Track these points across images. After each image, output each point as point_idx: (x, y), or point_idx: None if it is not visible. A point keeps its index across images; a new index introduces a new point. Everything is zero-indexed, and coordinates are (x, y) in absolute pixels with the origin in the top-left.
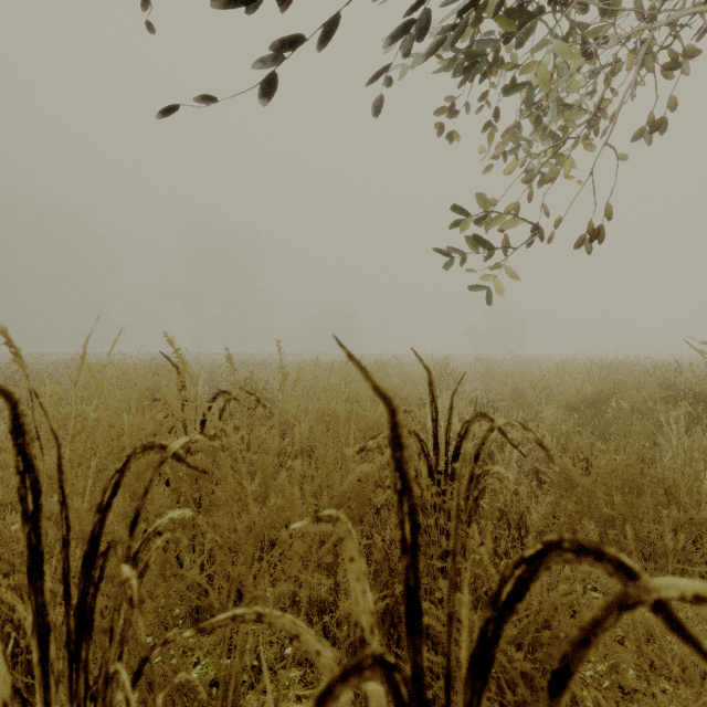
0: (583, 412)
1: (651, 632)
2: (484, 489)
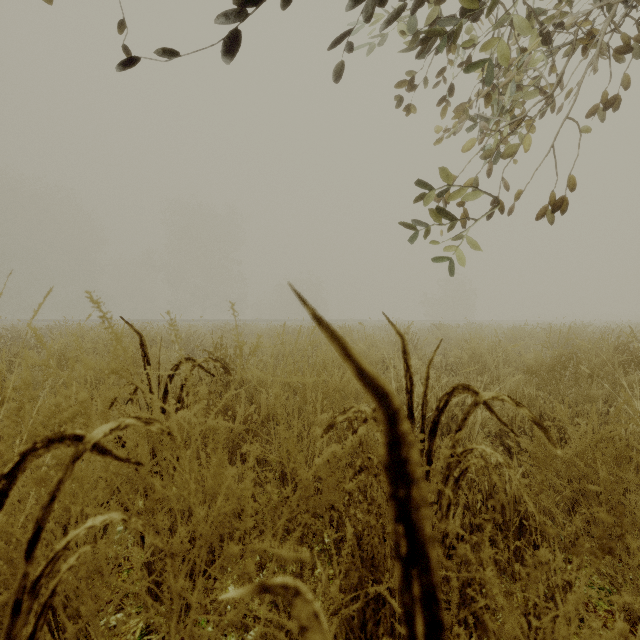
0: (543, 376)
1: (637, 615)
2: (466, 470)
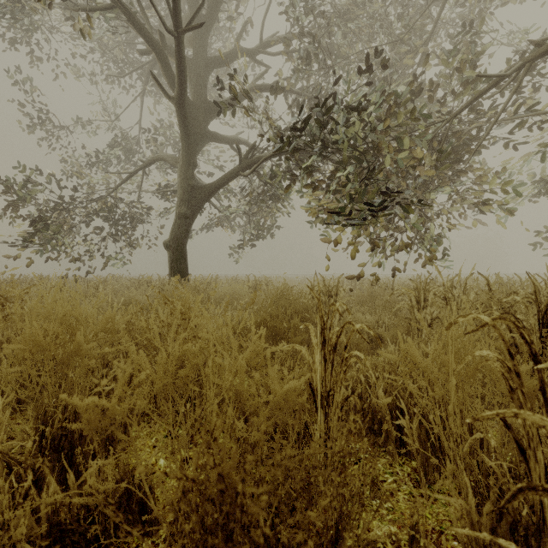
0: None
1: None
2: None
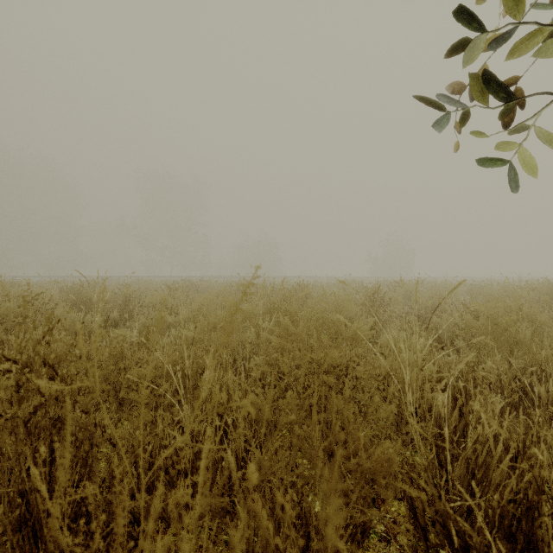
0: None
1: None
2: None
